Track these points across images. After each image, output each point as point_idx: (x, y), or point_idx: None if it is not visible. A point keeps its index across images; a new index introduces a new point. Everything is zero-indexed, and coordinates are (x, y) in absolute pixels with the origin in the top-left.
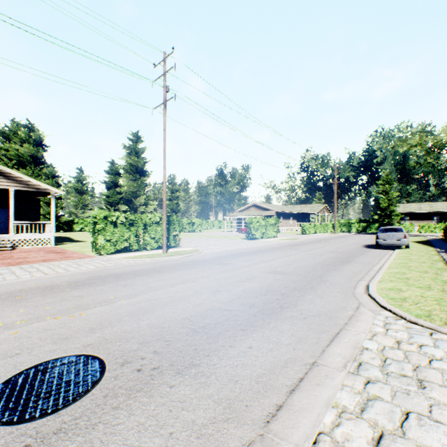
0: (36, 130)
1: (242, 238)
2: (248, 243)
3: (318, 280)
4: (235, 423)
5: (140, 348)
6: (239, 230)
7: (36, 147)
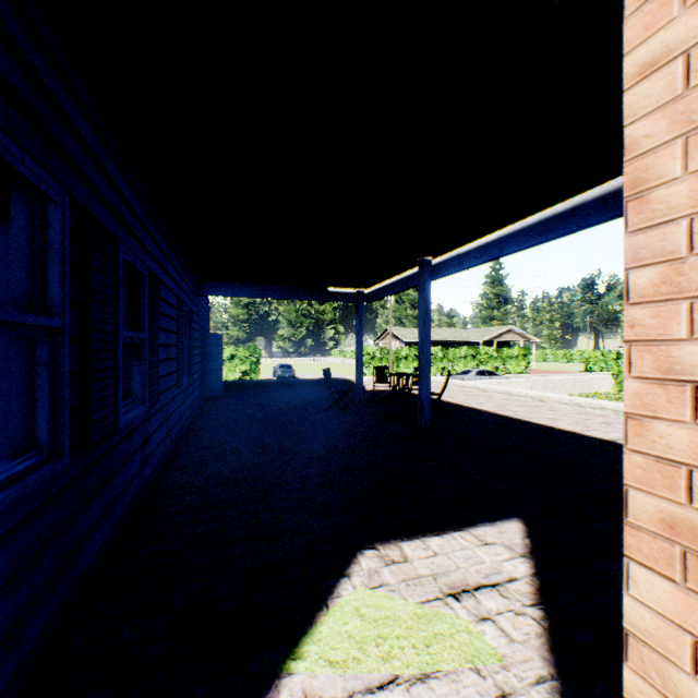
0: None
1: None
2: None
3: None
4: None
5: None
6: None
7: None
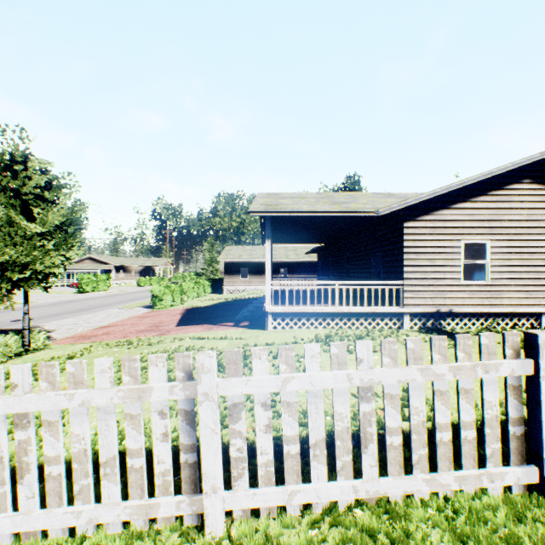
0: None
1: (73, 292)
2: (79, 295)
3: (108, 306)
4: (68, 317)
5: (40, 317)
6: (71, 285)
7: None
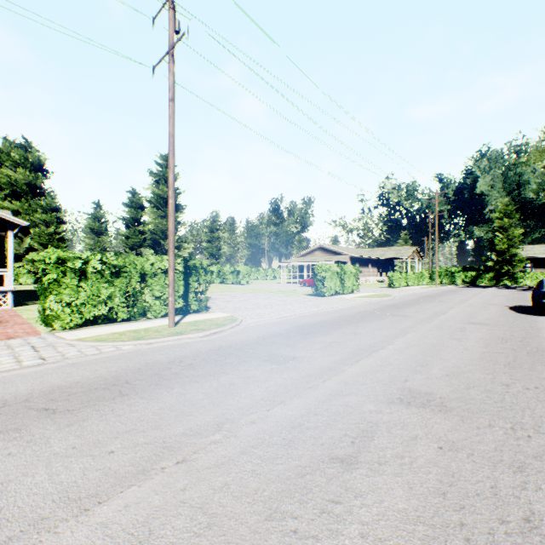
0: (34, 150)
1: (305, 294)
2: (319, 303)
3: None
4: None
5: None
6: (301, 282)
7: (35, 172)
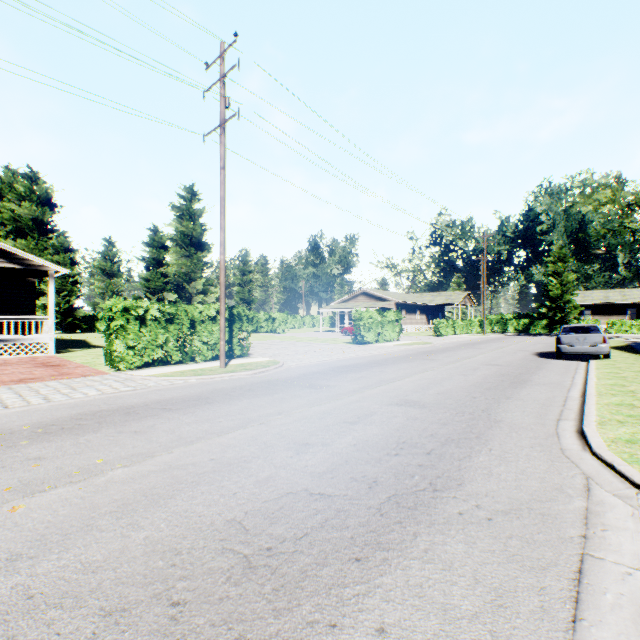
0: (41, 181)
1: (346, 342)
2: (357, 350)
3: (486, 419)
4: None
5: (97, 637)
6: (342, 330)
7: (42, 206)
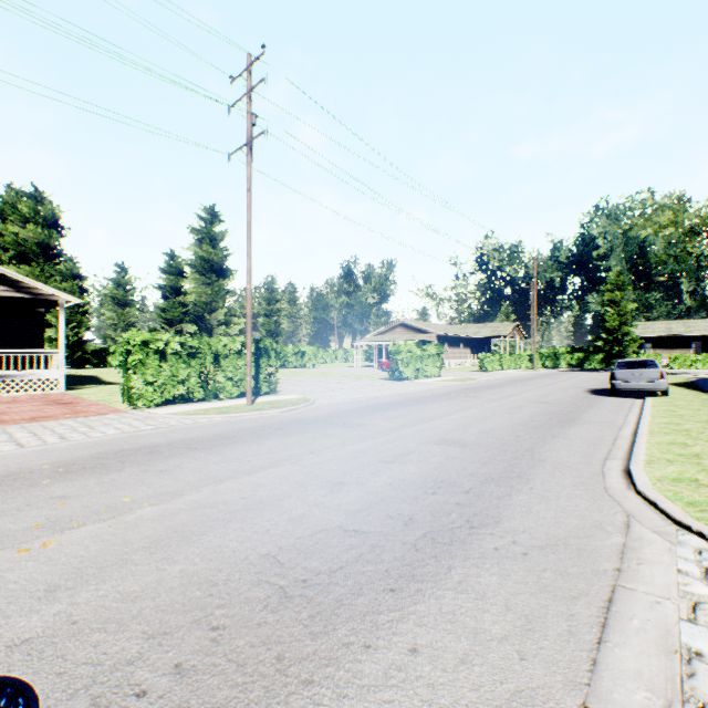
0: (47, 201)
1: (382, 378)
2: (394, 386)
3: (529, 458)
4: None
5: (143, 656)
6: (378, 365)
7: (48, 229)
